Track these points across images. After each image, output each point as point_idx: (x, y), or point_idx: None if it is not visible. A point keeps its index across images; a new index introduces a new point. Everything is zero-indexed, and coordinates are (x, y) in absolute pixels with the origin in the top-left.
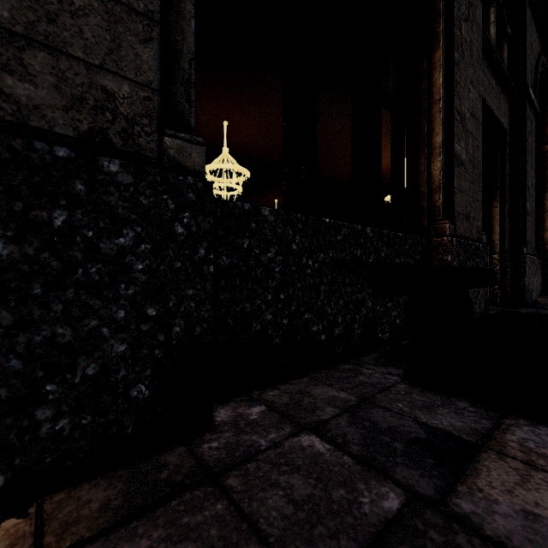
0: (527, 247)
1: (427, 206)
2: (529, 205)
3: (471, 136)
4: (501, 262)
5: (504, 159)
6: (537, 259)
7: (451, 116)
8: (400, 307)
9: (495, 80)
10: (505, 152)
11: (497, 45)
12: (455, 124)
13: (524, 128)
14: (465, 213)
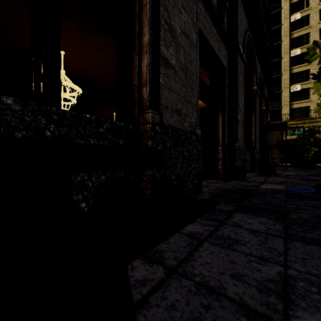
0: (238, 142)
1: (139, 98)
2: (240, 117)
3: (183, 49)
4: (223, 151)
5: (225, 86)
6: (245, 151)
7: (158, 22)
8: (88, 190)
9: (216, 30)
10: (225, 82)
11: (221, 13)
12: (162, 30)
13: (236, 69)
14: (175, 108)
